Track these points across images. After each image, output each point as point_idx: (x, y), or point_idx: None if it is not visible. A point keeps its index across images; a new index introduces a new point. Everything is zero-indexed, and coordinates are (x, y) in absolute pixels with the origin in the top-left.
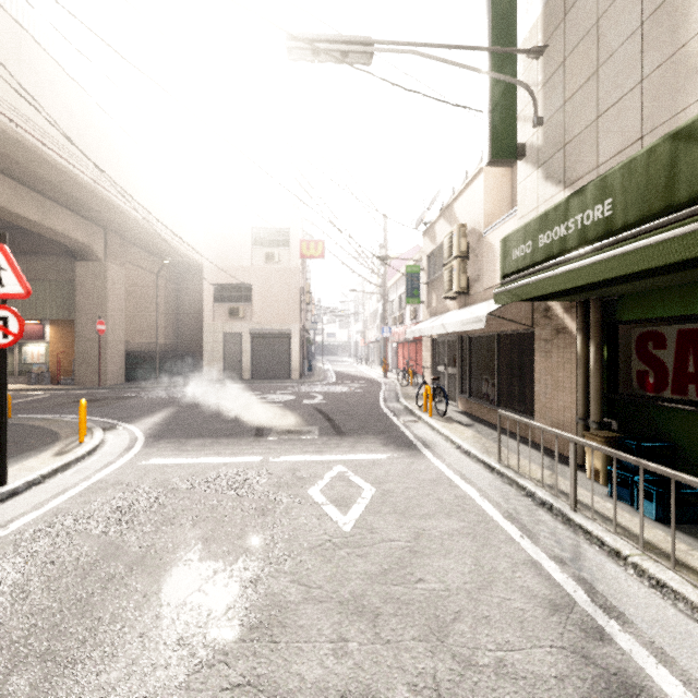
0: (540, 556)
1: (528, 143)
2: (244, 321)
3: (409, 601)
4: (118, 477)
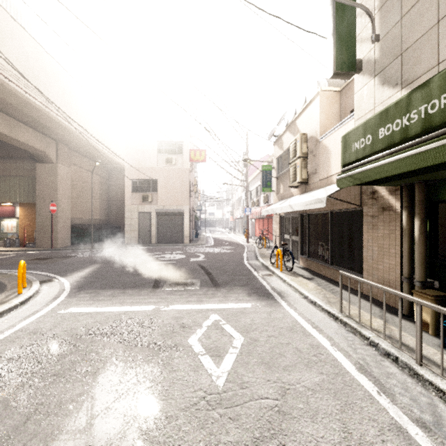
0: (403, 419)
1: (365, 58)
2: (152, 204)
3: None
4: (37, 325)
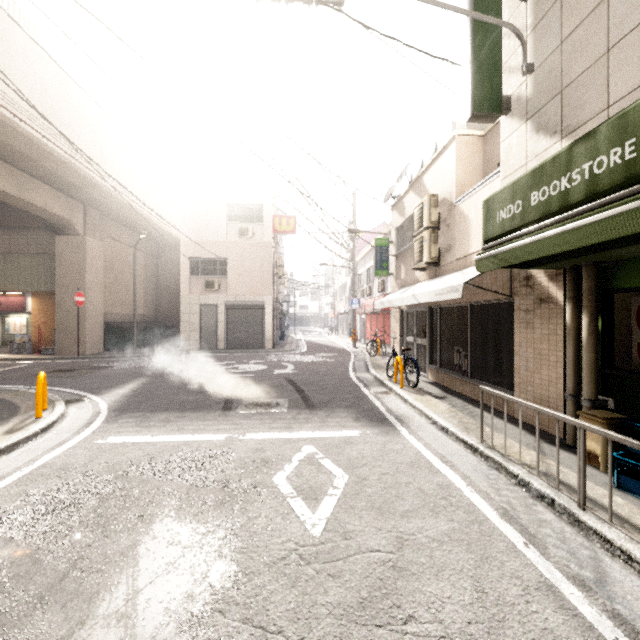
0: (555, 576)
1: (514, 95)
2: (220, 293)
3: None
4: (66, 459)
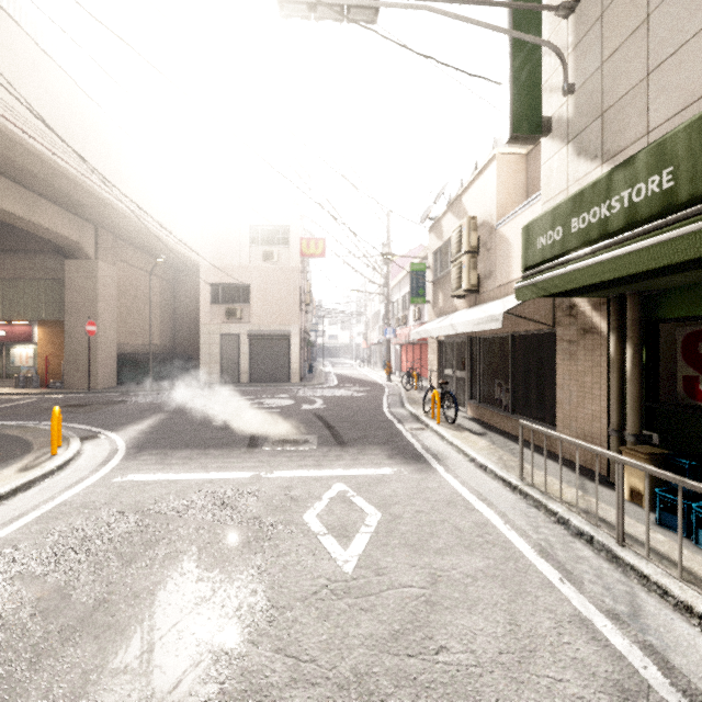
0: (589, 610)
1: (555, 116)
2: (242, 322)
3: (430, 683)
4: (86, 497)
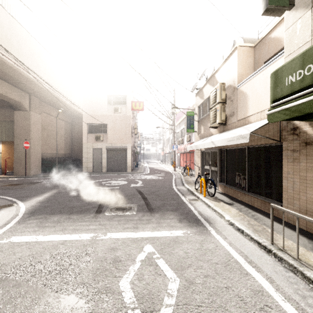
0: None
1: None
2: (103, 142)
3: None
4: None
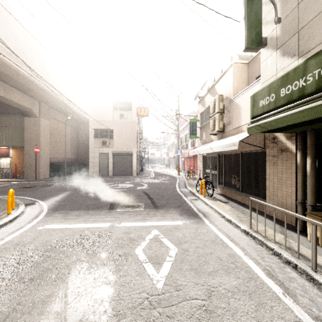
0: (305, 317)
1: (269, 36)
2: (109, 147)
3: None
4: (20, 238)
